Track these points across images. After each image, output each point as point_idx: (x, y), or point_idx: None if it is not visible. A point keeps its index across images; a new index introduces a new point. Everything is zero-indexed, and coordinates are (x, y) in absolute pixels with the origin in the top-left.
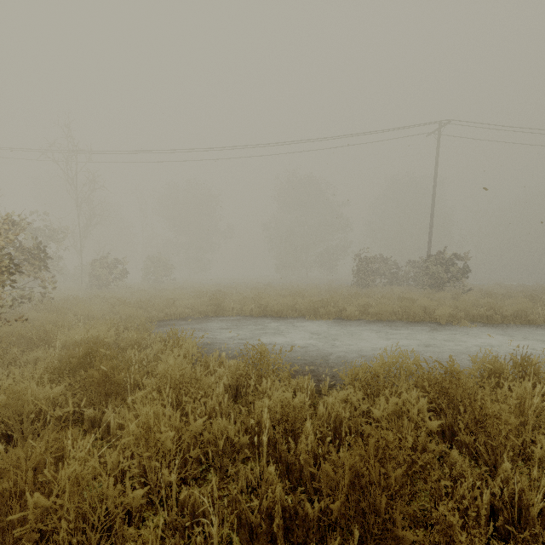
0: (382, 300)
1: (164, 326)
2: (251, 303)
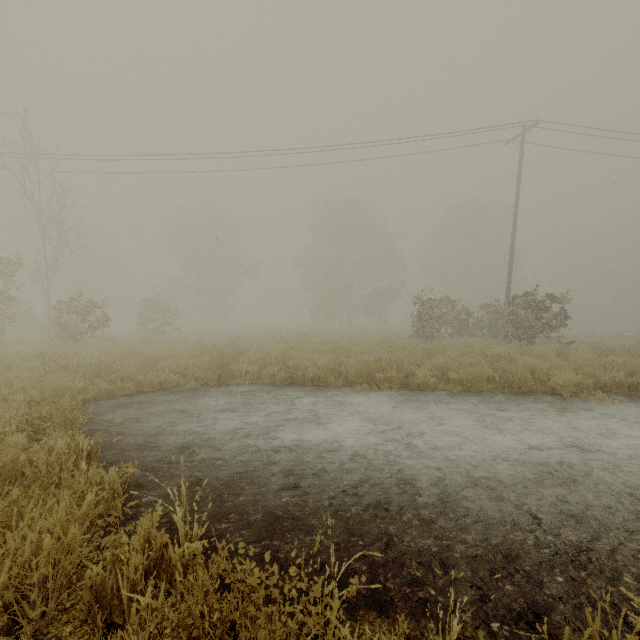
0: (464, 358)
1: (127, 406)
2: (273, 365)
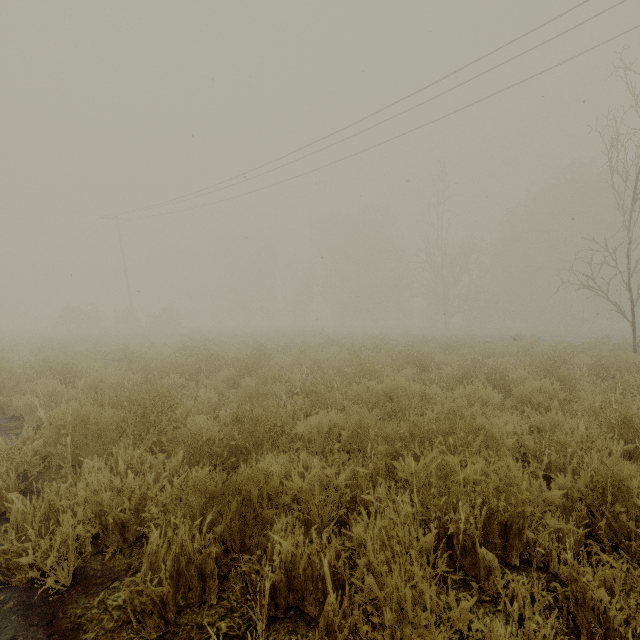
0: None
1: None
2: None
